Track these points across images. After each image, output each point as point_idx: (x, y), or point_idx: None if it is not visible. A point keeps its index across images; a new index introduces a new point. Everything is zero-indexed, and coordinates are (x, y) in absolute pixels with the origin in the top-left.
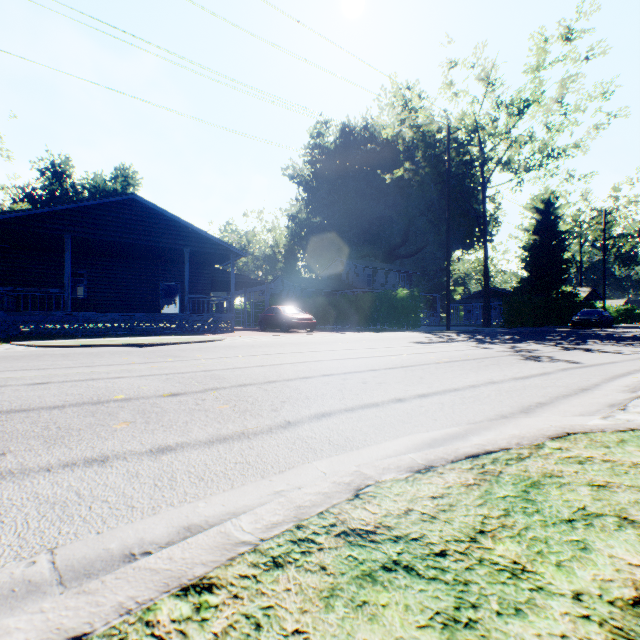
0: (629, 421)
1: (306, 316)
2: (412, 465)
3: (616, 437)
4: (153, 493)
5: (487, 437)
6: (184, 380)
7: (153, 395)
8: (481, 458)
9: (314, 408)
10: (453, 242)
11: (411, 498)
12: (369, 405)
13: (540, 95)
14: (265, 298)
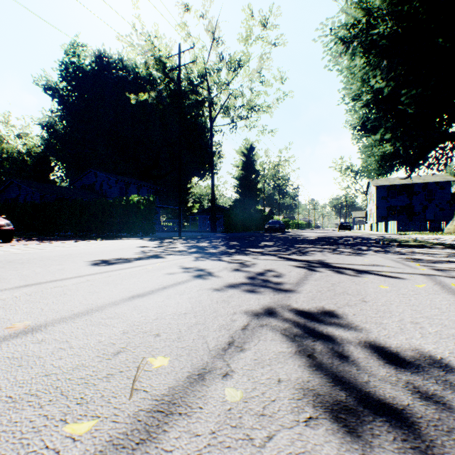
0: None
1: None
2: None
3: None
4: None
5: None
6: None
7: None
8: None
9: None
10: (192, 170)
11: None
12: None
13: (248, 61)
14: None
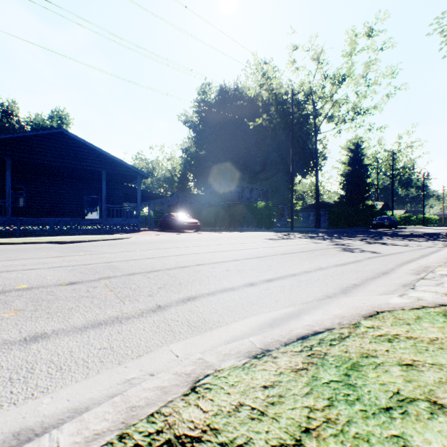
0: (418, 298)
1: (193, 220)
2: (251, 350)
3: (413, 314)
4: (2, 389)
5: (316, 316)
6: (85, 270)
7: (53, 284)
8: (310, 339)
9: (183, 293)
10: (296, 170)
11: (244, 389)
12: (227, 289)
13: (352, 72)
14: (164, 207)
